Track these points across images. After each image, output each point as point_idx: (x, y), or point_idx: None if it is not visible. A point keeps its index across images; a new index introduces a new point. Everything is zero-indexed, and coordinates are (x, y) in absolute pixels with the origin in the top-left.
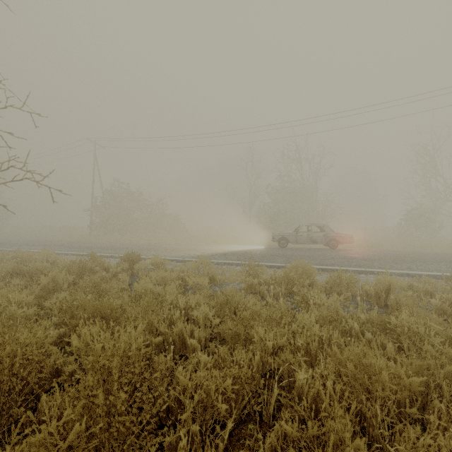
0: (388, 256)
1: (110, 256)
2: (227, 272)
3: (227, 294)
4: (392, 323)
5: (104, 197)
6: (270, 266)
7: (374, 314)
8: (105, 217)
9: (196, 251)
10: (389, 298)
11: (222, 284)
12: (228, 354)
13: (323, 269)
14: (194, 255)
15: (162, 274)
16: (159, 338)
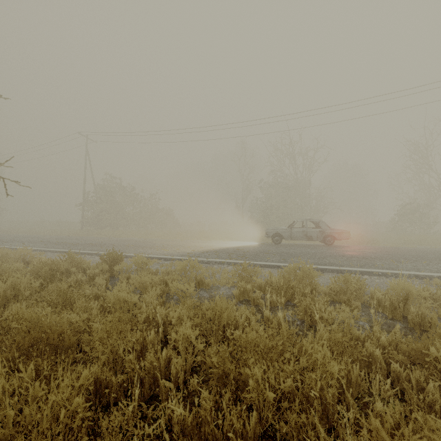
0: (389, 253)
1: (95, 253)
2: (218, 273)
3: (215, 309)
4: (431, 355)
5: (96, 192)
6: (265, 266)
7: (397, 335)
8: (97, 212)
9: (186, 248)
10: (406, 309)
11: (211, 288)
12: (212, 408)
13: (322, 269)
14: (184, 252)
15: (142, 279)
16: (121, 376)
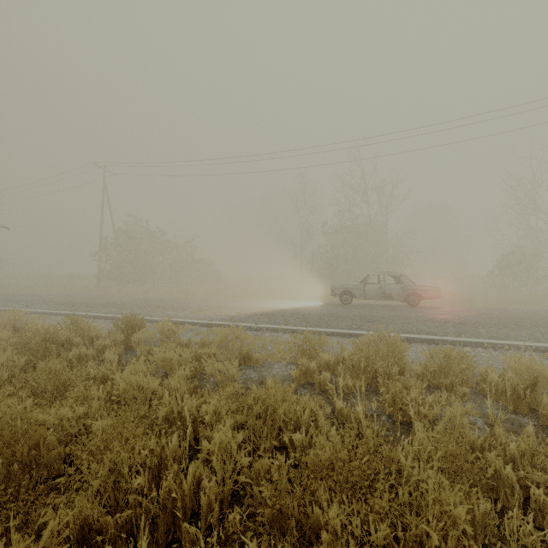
0: (493, 317)
1: (110, 316)
2: (271, 344)
3: (266, 401)
4: None
5: (117, 238)
6: (332, 334)
7: (533, 442)
8: (117, 263)
9: (229, 310)
10: (534, 398)
11: (261, 365)
12: None
13: (409, 339)
14: (226, 316)
15: (166, 354)
16: (122, 514)
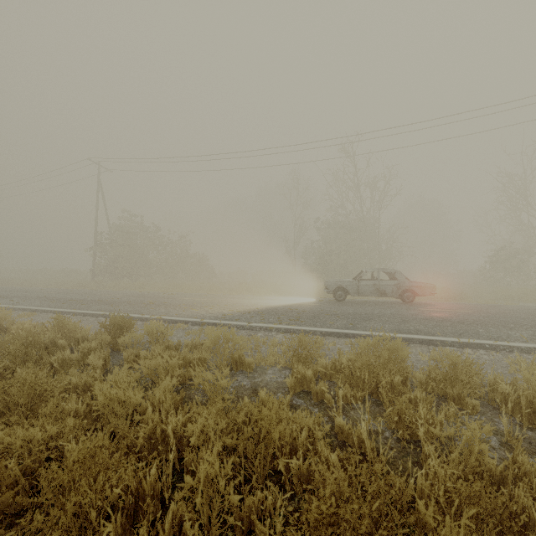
0: (491, 315)
1: (101, 314)
2: (264, 345)
3: (259, 423)
4: None
5: (112, 233)
6: (327, 333)
7: None
8: (112, 258)
9: (222, 307)
10: None
11: (254, 370)
12: None
13: (407, 339)
14: (218, 313)
15: (152, 361)
16: None
